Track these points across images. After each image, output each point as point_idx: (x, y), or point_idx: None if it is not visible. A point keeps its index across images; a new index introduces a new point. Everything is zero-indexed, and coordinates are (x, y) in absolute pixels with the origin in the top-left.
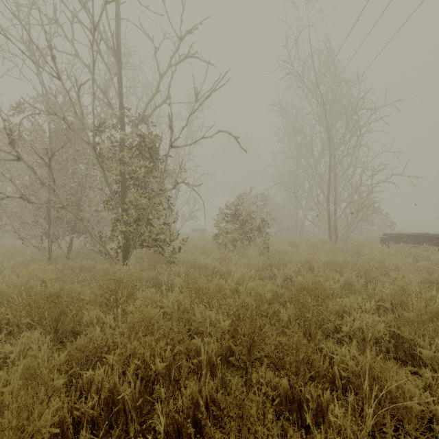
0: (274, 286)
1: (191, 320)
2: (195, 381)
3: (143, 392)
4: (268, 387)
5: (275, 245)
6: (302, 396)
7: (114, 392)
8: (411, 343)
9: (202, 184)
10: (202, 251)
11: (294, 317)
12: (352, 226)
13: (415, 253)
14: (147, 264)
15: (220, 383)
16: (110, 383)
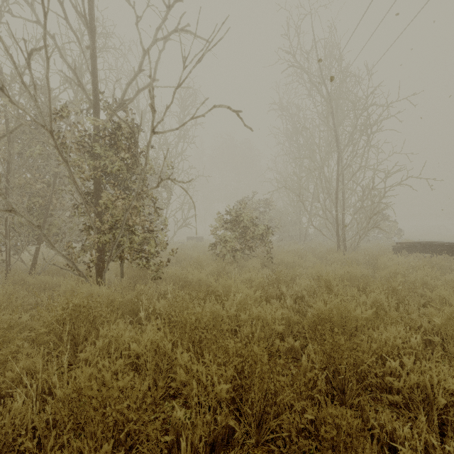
0: (285, 311)
1: (172, 371)
2: None
3: None
4: None
5: (280, 256)
6: None
7: None
8: None
9: (192, 179)
10: (196, 263)
11: (321, 366)
12: (363, 233)
13: (435, 264)
14: (128, 281)
15: None
16: None
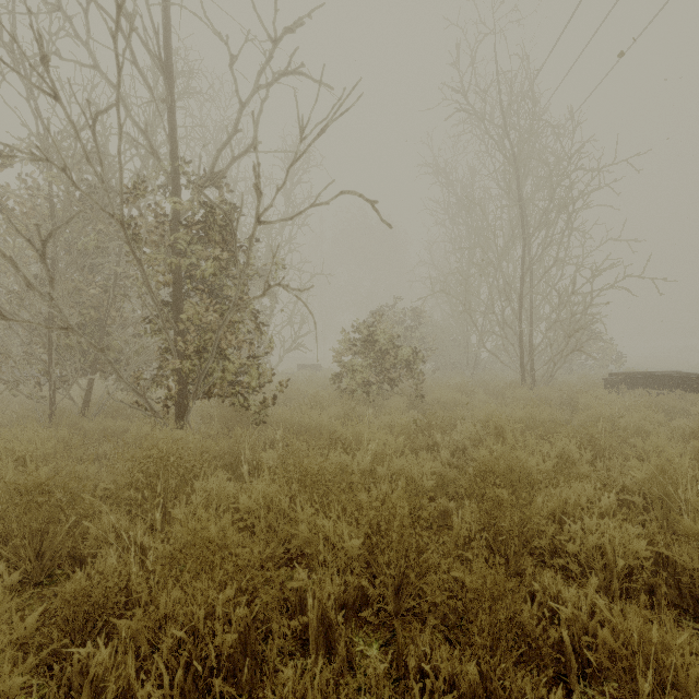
0: (437, 465)
1: (290, 532)
2: (297, 657)
3: (191, 692)
4: (439, 679)
5: (435, 393)
6: (506, 698)
7: (128, 698)
8: (693, 576)
9: (311, 287)
10: (314, 402)
11: (478, 527)
12: (559, 359)
13: (664, 405)
14: (219, 425)
15: (344, 664)
16: (121, 681)
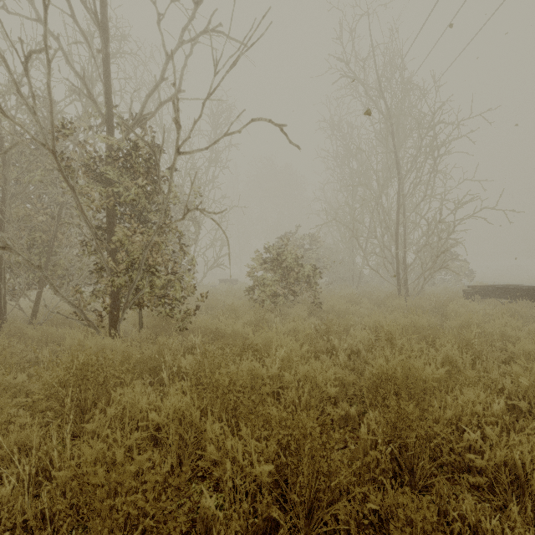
0: (338, 370)
1: (201, 446)
2: None
3: None
4: None
5: (330, 302)
6: None
7: None
8: None
9: (225, 209)
10: (230, 311)
11: (384, 439)
12: (429, 275)
13: (515, 312)
14: (147, 332)
15: None
16: None
